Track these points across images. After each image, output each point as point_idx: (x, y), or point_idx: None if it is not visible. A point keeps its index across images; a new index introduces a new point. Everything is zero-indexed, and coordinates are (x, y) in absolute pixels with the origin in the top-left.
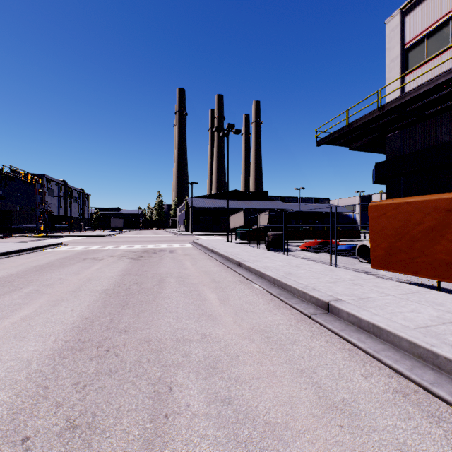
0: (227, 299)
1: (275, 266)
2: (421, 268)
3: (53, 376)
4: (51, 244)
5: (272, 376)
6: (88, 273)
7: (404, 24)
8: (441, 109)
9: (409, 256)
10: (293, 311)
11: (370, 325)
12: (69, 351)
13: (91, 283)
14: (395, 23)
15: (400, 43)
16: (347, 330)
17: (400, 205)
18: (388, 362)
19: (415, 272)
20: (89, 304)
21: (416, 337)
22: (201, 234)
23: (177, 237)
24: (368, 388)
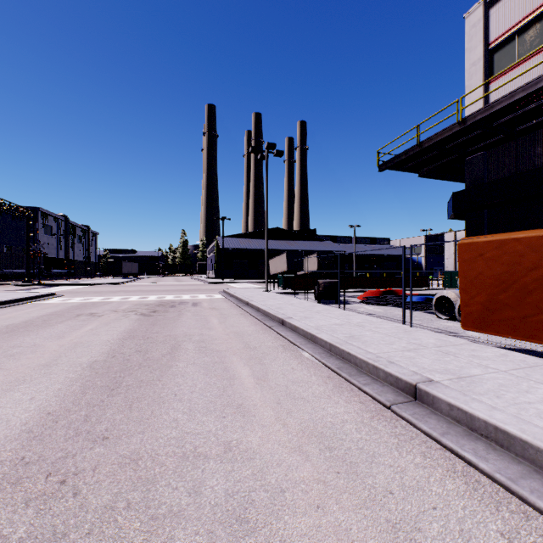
0: (265, 376)
1: (330, 325)
2: (537, 331)
3: None
4: (40, 294)
5: (346, 539)
6: (76, 336)
7: (488, 18)
8: (536, 123)
9: (519, 313)
10: (362, 397)
11: (490, 428)
12: None
13: (75, 352)
14: (477, 17)
15: (483, 42)
16: (452, 433)
17: (504, 242)
18: (539, 504)
19: (528, 336)
20: (61, 388)
21: None
22: (234, 282)
23: (204, 285)
24: None
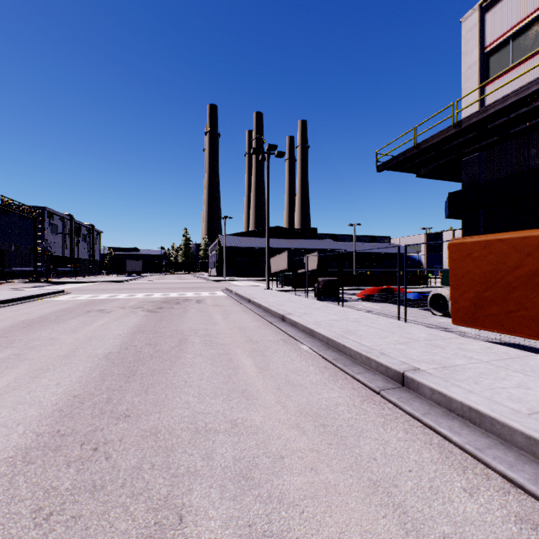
0: (267, 366)
1: (328, 321)
2: (519, 325)
3: (6, 495)
4: (50, 291)
5: (334, 492)
6: (89, 330)
7: (484, 22)
8: (530, 126)
9: (504, 309)
10: (355, 384)
11: (465, 409)
12: (40, 451)
13: (90, 344)
14: (473, 21)
15: (479, 46)
16: (433, 414)
17: (490, 243)
18: (499, 468)
19: (512, 330)
20: (82, 375)
21: (536, 430)
22: (236, 280)
23: (207, 283)
24: (477, 514)
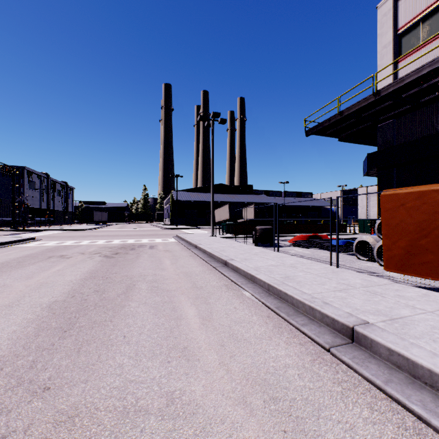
0: (210, 316)
1: (267, 266)
2: None
3: None
4: (21, 239)
5: None
6: (43, 277)
7: (397, 8)
8: (438, 95)
9: None
10: (301, 338)
11: (435, 378)
12: None
13: (39, 292)
14: (388, 7)
15: (393, 28)
16: (396, 381)
17: (425, 193)
18: None
19: None
20: (16, 330)
21: None
22: (186, 228)
23: (161, 231)
24: None
